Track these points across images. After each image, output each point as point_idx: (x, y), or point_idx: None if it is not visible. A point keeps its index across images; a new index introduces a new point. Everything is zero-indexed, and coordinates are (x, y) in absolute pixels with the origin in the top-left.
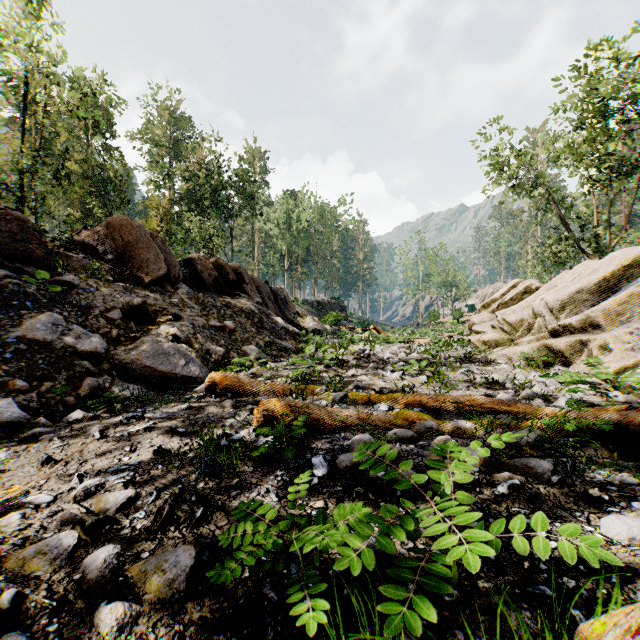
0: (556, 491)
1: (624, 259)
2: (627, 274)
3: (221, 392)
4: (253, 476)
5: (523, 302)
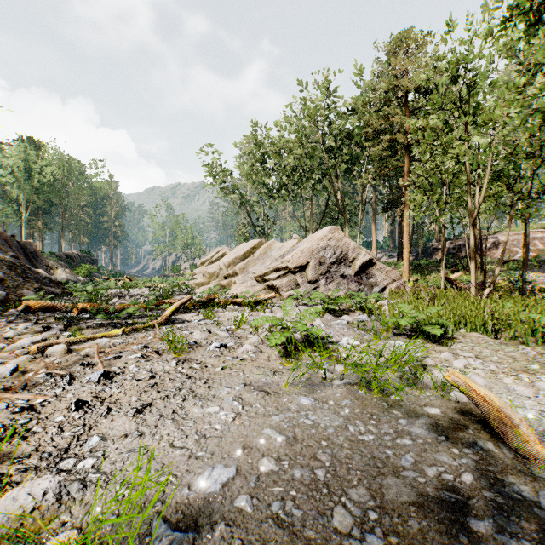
0: (183, 314)
1: (252, 244)
2: (253, 251)
3: (35, 311)
4: (88, 321)
5: (218, 262)
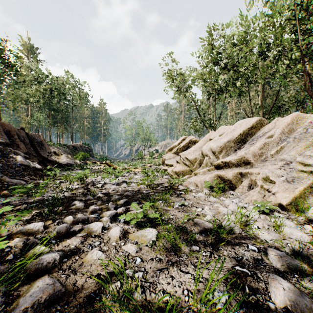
0: None
1: (248, 124)
2: (250, 132)
3: None
4: None
5: (193, 147)
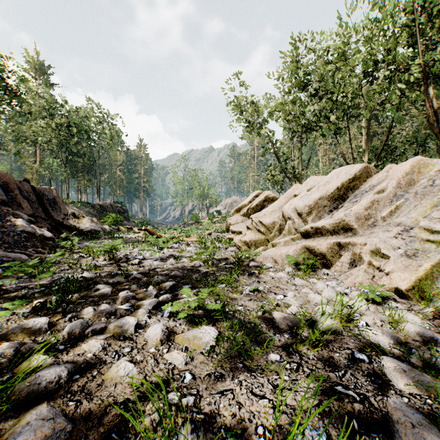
0: None
1: (349, 173)
2: (352, 185)
3: None
4: None
5: (270, 207)
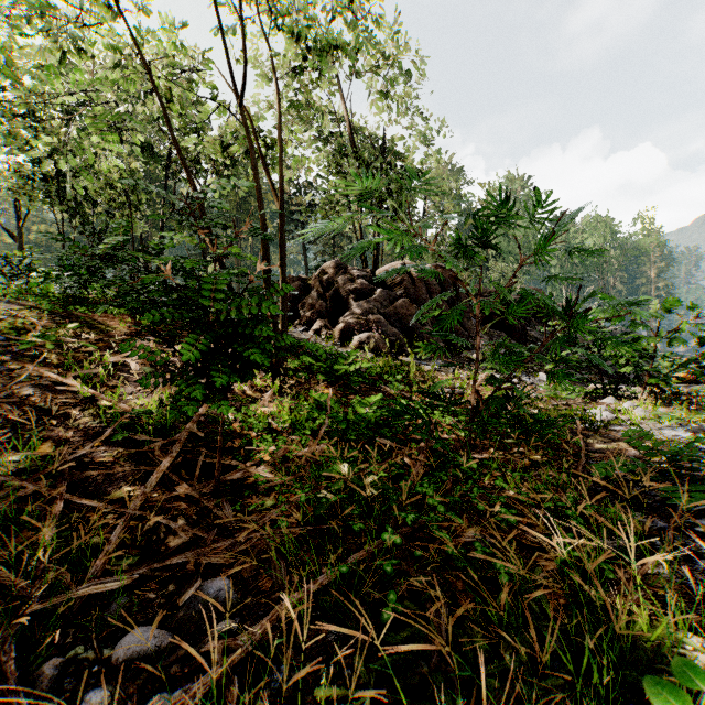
0: None
1: None
2: None
3: (684, 382)
4: None
5: None
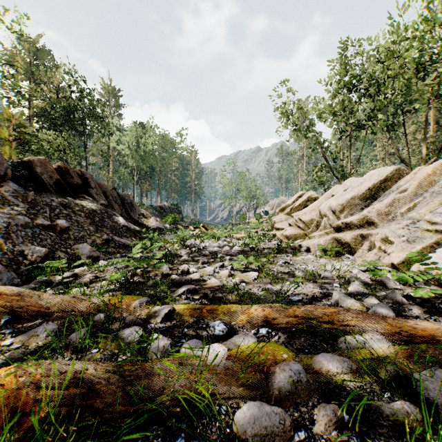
0: None
1: (381, 175)
2: (383, 186)
3: None
4: None
5: (310, 206)
